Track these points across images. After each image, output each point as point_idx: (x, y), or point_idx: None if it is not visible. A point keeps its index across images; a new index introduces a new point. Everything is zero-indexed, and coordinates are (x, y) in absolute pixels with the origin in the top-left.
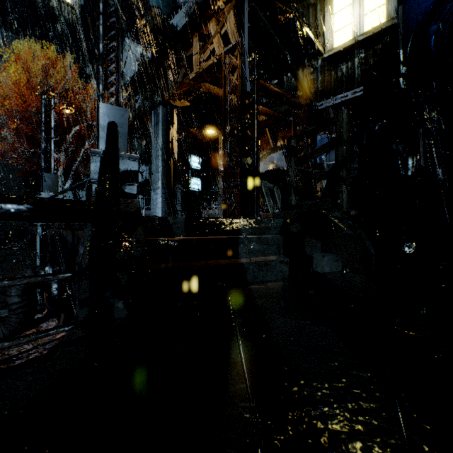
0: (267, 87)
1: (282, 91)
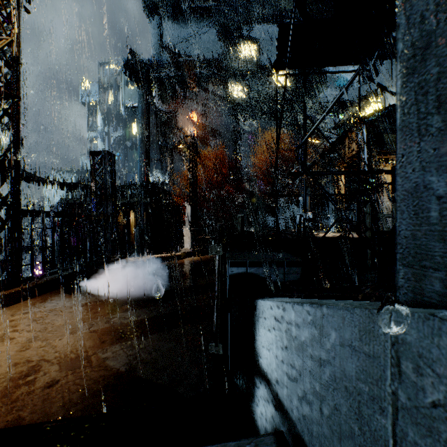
0: None
1: None
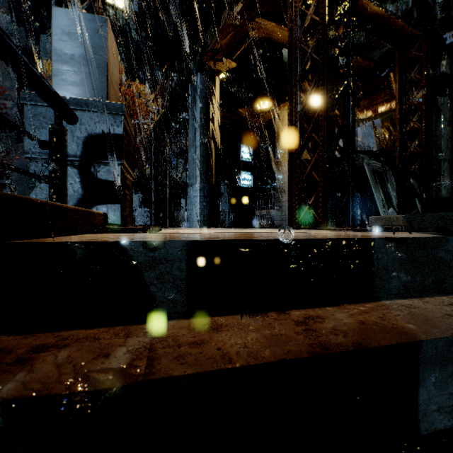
0: (361, 7)
1: (386, 12)
